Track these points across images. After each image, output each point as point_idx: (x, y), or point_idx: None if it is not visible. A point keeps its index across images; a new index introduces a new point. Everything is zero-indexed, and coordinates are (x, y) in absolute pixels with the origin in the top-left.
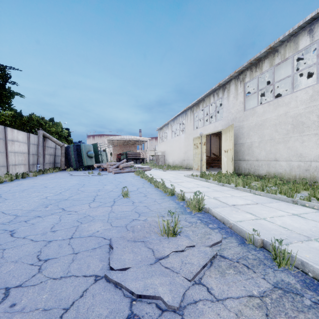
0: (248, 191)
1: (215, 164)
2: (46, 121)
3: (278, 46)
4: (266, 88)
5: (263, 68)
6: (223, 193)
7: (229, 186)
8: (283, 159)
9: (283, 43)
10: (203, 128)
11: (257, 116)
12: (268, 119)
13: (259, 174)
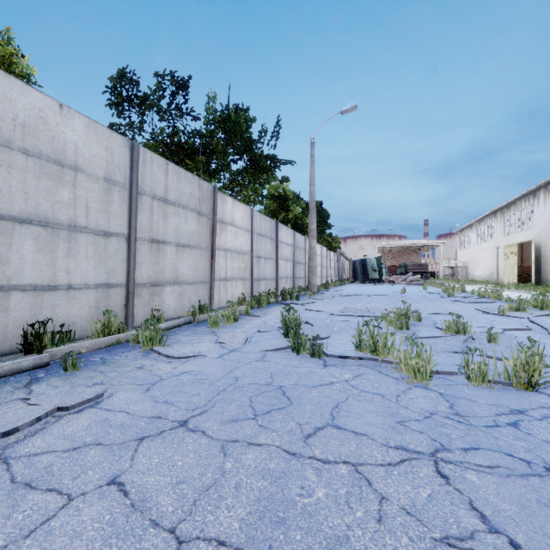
0: (514, 291)
1: None
2: (332, 239)
3: None
4: None
5: None
6: None
7: (506, 290)
8: None
9: None
10: (514, 235)
11: None
12: None
13: None
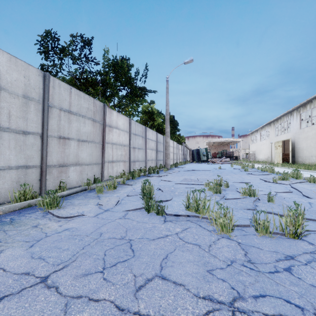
0: (280, 167)
1: None
2: (180, 137)
3: (312, 99)
4: None
5: (307, 108)
6: None
7: (276, 167)
8: (314, 156)
9: (314, 99)
10: (280, 136)
11: (305, 133)
12: (309, 135)
13: (306, 164)
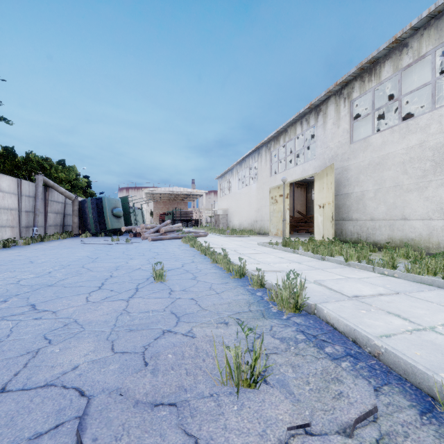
0: (369, 269)
1: (301, 227)
2: (52, 164)
3: (408, 37)
4: (382, 112)
5: (383, 75)
6: (327, 273)
7: (334, 260)
8: (417, 217)
9: (417, 32)
10: (284, 173)
11: (372, 151)
12: (391, 155)
13: (376, 241)
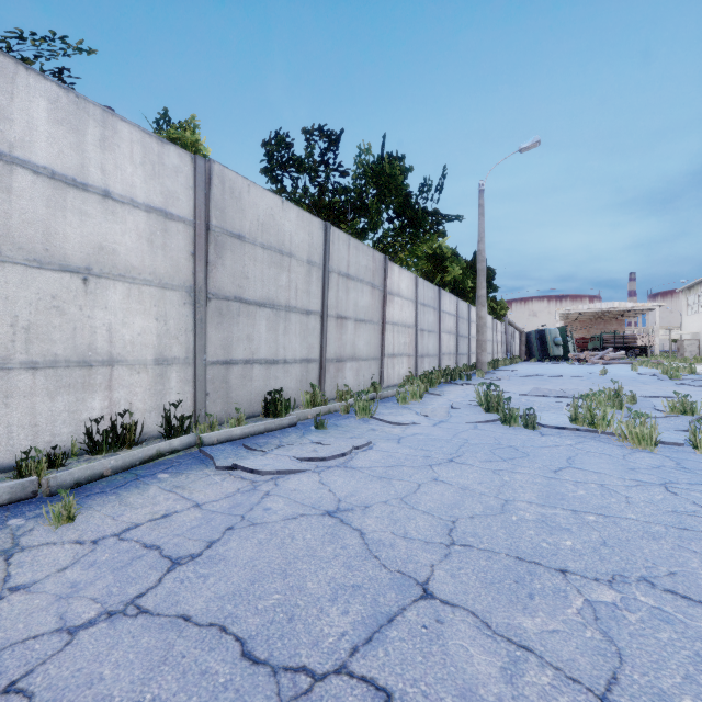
0: None
1: None
2: (497, 304)
3: None
4: None
5: None
6: None
7: None
8: None
9: None
10: None
11: None
12: None
13: None
